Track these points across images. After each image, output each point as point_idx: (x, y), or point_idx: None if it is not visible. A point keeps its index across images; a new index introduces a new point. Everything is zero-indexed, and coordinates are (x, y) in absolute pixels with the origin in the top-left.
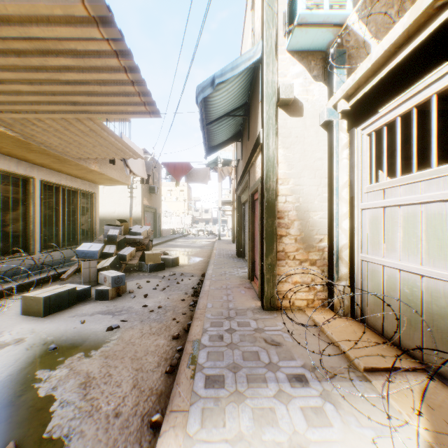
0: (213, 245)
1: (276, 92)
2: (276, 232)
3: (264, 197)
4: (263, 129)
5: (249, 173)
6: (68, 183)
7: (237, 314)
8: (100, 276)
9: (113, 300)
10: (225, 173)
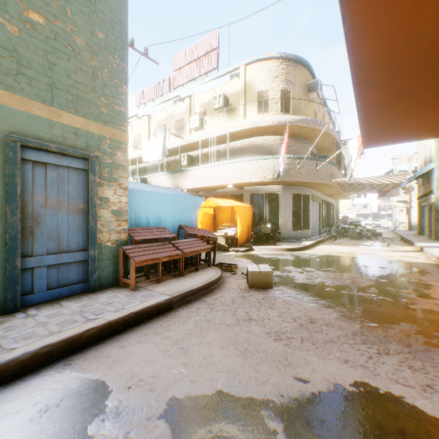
0: (391, 232)
1: (438, 178)
2: (438, 218)
3: (433, 208)
4: (433, 189)
5: (427, 197)
6: (331, 201)
7: (423, 240)
8: (363, 233)
9: (371, 239)
10: (408, 190)
